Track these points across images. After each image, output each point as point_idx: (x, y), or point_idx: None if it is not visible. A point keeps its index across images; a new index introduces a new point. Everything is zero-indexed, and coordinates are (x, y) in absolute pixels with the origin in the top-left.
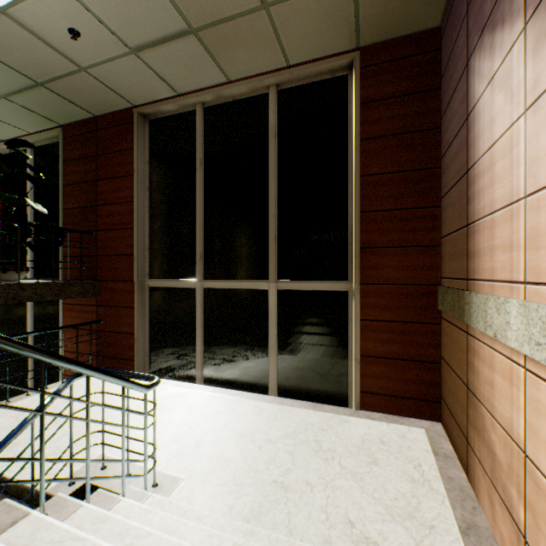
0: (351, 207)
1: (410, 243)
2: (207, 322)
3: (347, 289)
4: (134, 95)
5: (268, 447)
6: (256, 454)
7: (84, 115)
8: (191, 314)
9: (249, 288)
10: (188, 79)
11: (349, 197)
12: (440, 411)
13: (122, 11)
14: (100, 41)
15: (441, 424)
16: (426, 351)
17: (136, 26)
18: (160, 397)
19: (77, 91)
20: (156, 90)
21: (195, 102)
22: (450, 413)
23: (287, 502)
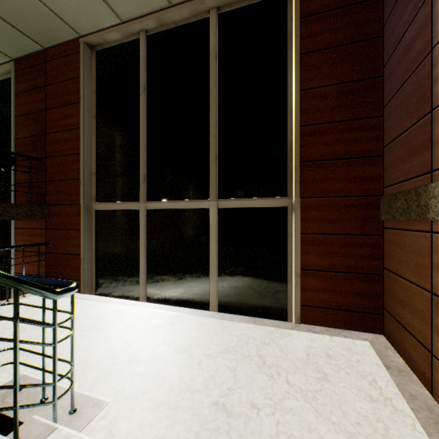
0: (291, 124)
1: (352, 155)
2: (150, 242)
3: (287, 205)
4: (79, 22)
5: (207, 363)
6: (194, 371)
7: (34, 47)
8: (135, 235)
9: (190, 208)
10: (131, 2)
11: (288, 114)
12: (383, 323)
13: None
14: None
15: (384, 336)
16: (368, 262)
17: None
18: (101, 313)
19: (21, 15)
20: (100, 15)
21: (139, 30)
22: (399, 324)
23: (230, 432)
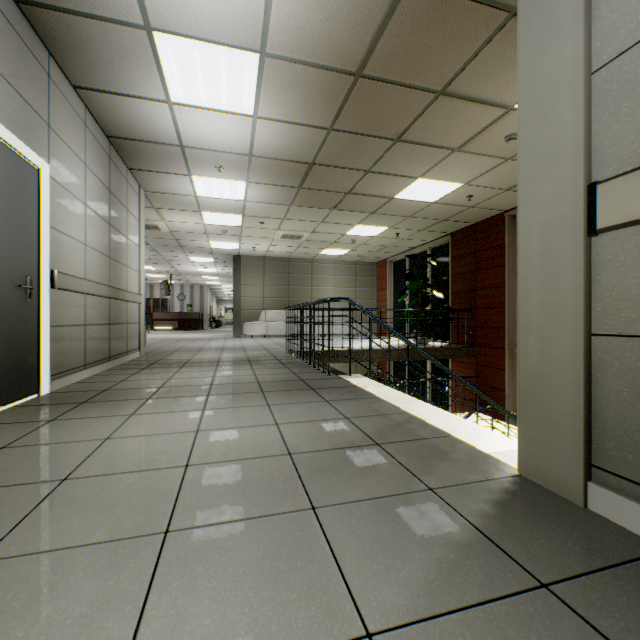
0: None
1: None
2: None
3: None
4: (505, 207)
5: None
6: None
7: (466, 225)
8: None
9: None
10: None
11: None
12: None
13: (500, 179)
14: (484, 194)
15: None
16: None
17: (509, 181)
18: None
19: (464, 216)
20: None
21: None
22: None
23: None
